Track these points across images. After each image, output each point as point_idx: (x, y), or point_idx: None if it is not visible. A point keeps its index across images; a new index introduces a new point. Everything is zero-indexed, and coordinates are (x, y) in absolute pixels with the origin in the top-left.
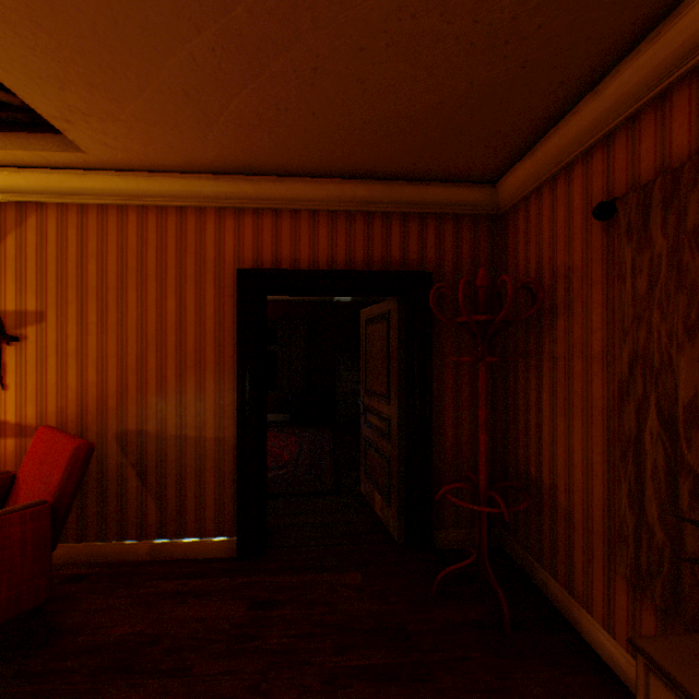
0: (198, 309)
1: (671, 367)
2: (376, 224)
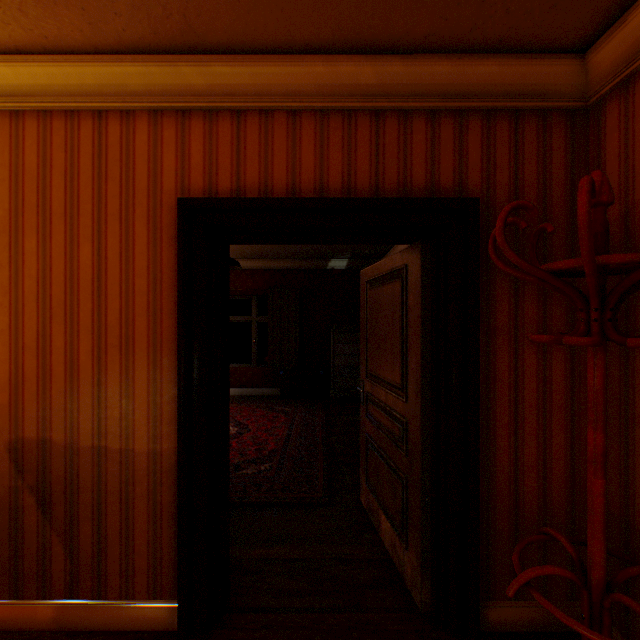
0: (123, 261)
1: None
2: (388, 129)
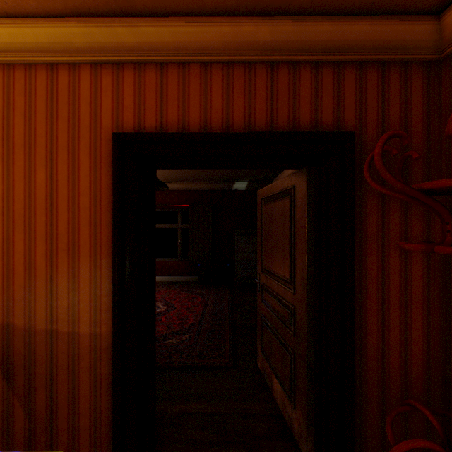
0: (70, 183)
1: None
2: (281, 77)
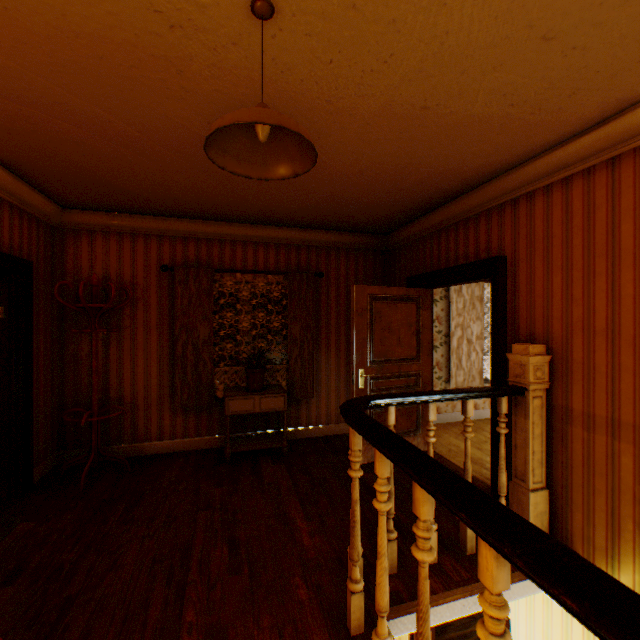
0: None
1: (198, 329)
2: None
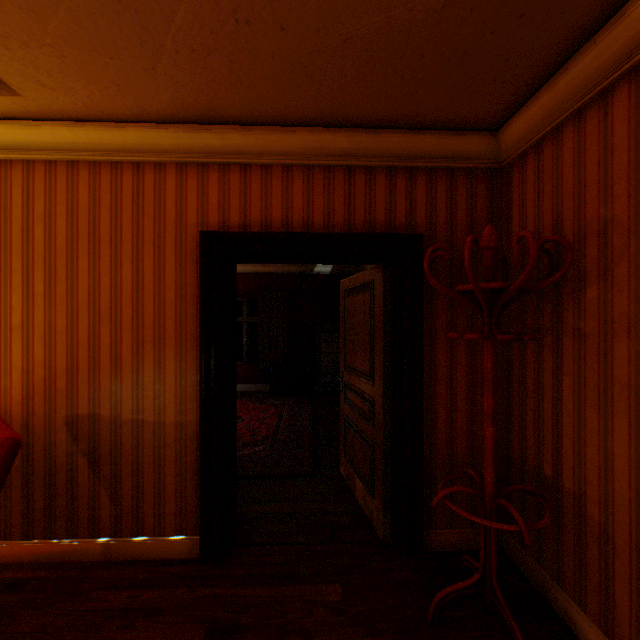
0: (157, 278)
1: None
2: (358, 180)
